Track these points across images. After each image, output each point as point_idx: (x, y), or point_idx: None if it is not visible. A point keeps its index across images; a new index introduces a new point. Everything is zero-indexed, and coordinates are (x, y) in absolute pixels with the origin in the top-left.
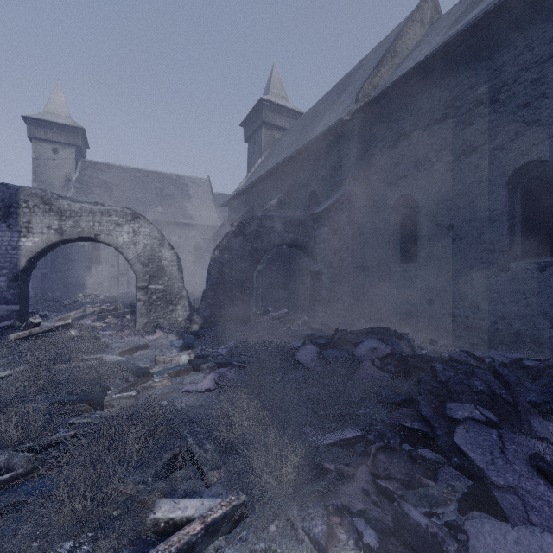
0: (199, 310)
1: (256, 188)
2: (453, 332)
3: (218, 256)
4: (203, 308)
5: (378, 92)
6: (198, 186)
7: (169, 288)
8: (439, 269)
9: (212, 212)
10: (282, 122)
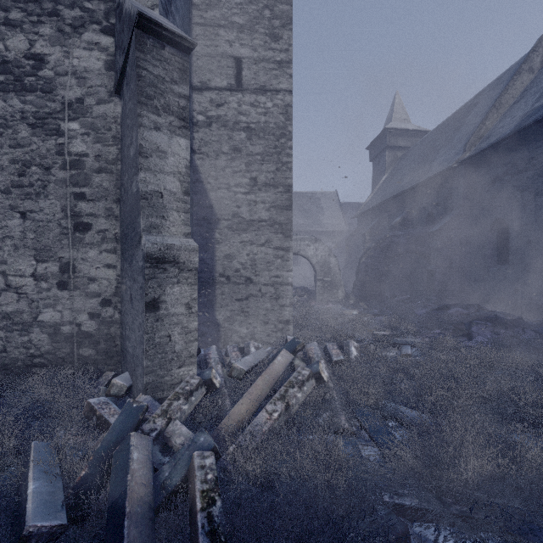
0: (353, 292)
1: (382, 206)
2: (531, 310)
3: (364, 261)
4: (355, 292)
5: (478, 151)
6: (328, 199)
7: (334, 280)
8: (522, 269)
9: (340, 219)
10: (404, 142)
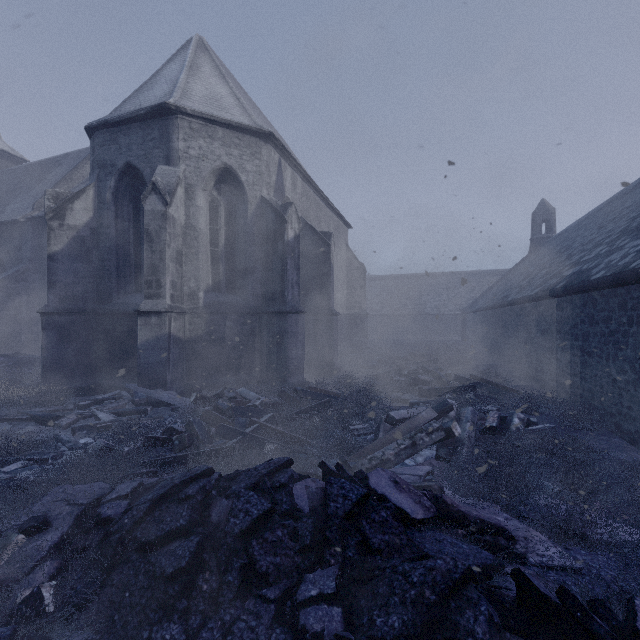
0: None
1: None
2: None
3: None
4: None
5: (41, 215)
6: None
7: None
8: None
9: None
10: None
